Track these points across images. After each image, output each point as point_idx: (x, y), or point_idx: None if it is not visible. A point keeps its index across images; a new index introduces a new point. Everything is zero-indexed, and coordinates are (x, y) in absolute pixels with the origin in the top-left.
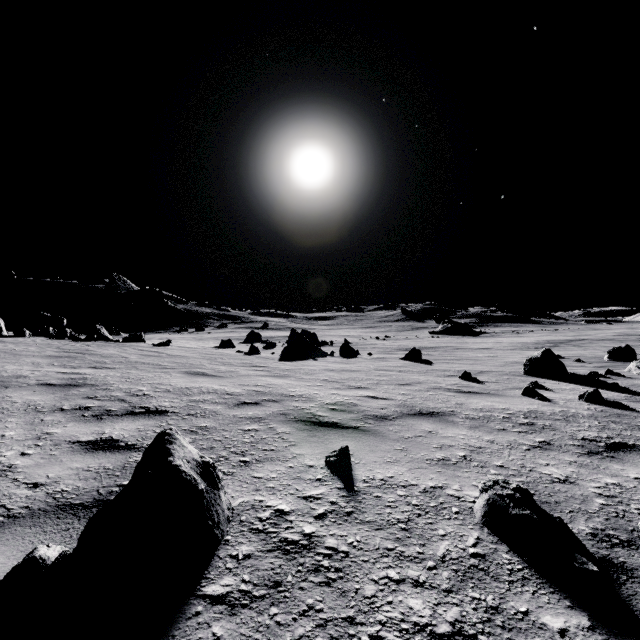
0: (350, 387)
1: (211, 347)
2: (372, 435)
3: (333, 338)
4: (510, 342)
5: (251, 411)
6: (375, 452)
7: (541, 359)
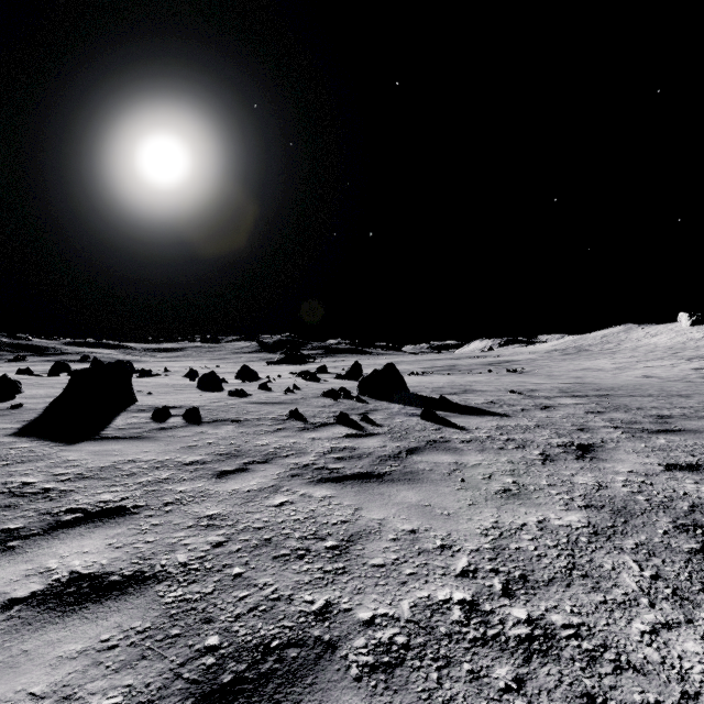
0: None
1: None
2: None
3: (160, 368)
4: (304, 367)
5: (38, 385)
6: None
7: (241, 370)
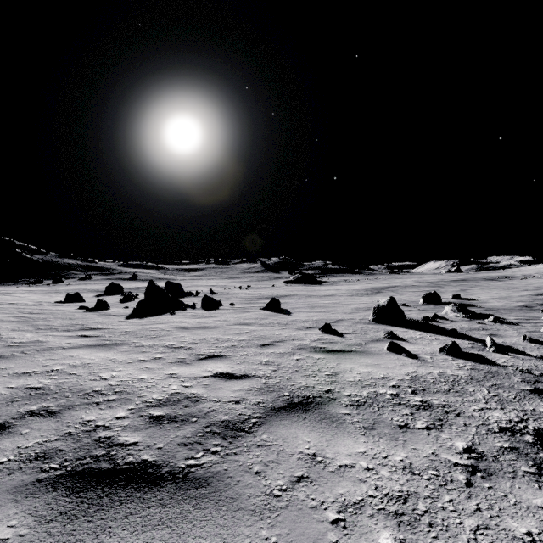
0: (200, 357)
1: (51, 302)
2: (212, 501)
3: (200, 288)
4: (347, 289)
5: None
6: None
7: (387, 307)
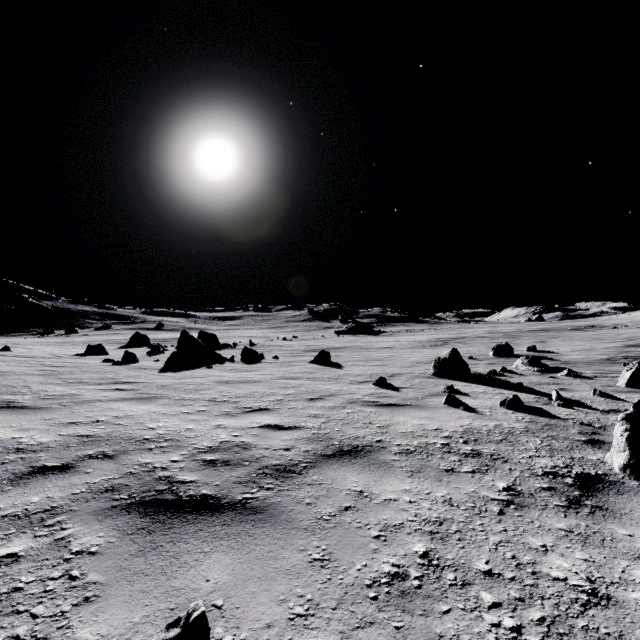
0: (246, 410)
1: (71, 355)
2: (269, 522)
3: (237, 339)
4: (408, 341)
5: (40, 492)
6: (271, 583)
7: (449, 360)
